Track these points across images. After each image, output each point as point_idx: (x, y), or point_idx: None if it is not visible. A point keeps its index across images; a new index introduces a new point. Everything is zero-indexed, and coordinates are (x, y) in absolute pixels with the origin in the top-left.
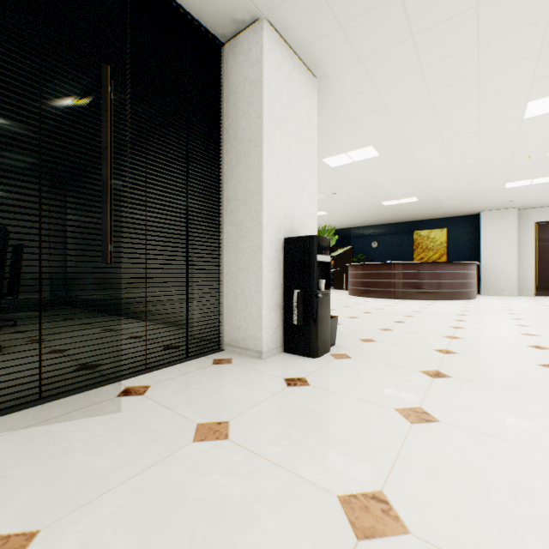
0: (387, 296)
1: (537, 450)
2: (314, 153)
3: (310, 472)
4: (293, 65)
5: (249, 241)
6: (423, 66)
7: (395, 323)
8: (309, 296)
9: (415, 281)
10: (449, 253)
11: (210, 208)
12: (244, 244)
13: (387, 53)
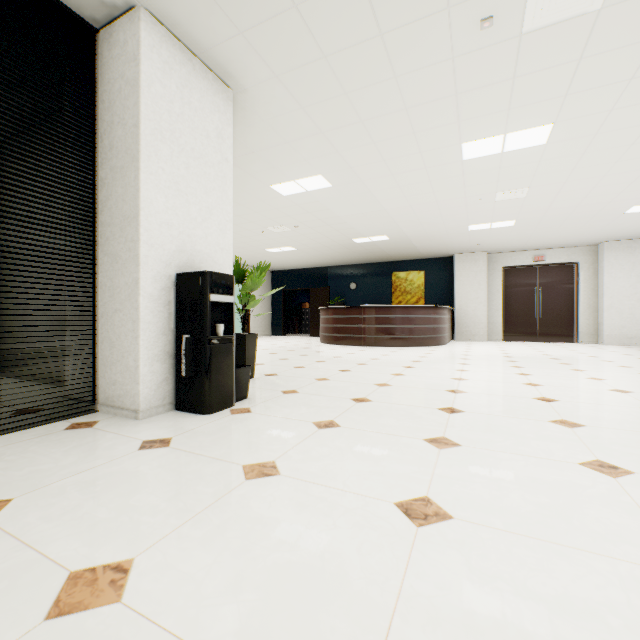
0: (357, 343)
1: (350, 495)
2: (228, 176)
3: (63, 548)
4: (193, 70)
5: (125, 276)
6: (347, 92)
7: (339, 372)
8: (201, 342)
9: (385, 327)
10: (427, 297)
11: (77, 233)
12: (120, 280)
13: (304, 72)
